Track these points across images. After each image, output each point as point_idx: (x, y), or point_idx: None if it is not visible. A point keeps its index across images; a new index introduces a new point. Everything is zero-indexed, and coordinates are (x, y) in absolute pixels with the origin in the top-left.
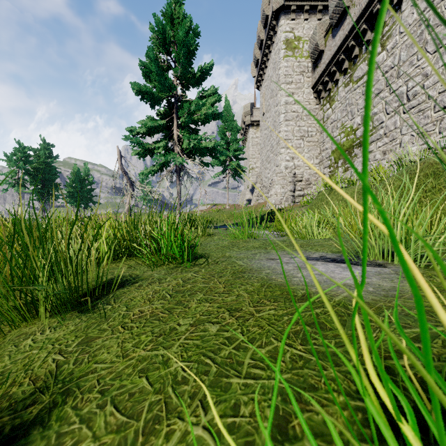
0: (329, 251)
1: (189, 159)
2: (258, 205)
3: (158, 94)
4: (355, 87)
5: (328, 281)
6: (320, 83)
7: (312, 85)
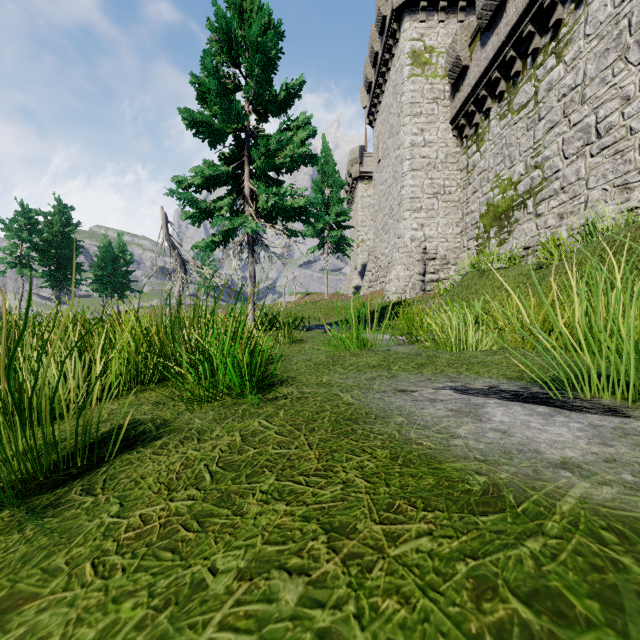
0: (501, 377)
1: (267, 226)
2: (372, 295)
3: (220, 126)
4: (516, 119)
5: (526, 449)
6: (462, 115)
7: (451, 118)
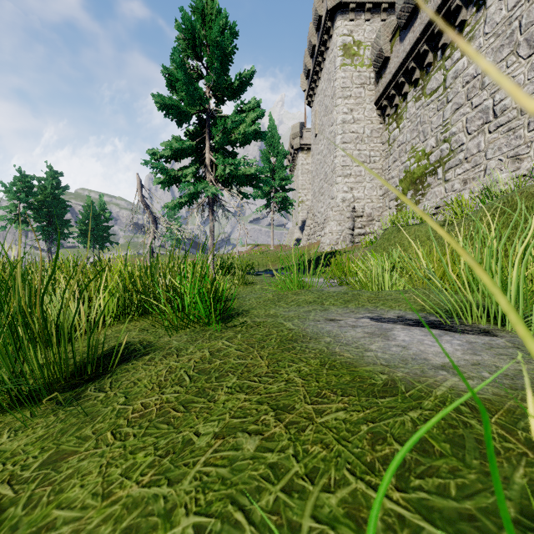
0: (408, 309)
1: (224, 190)
2: (310, 246)
3: (186, 108)
4: (428, 101)
5: (418, 358)
6: (384, 98)
7: (375, 100)
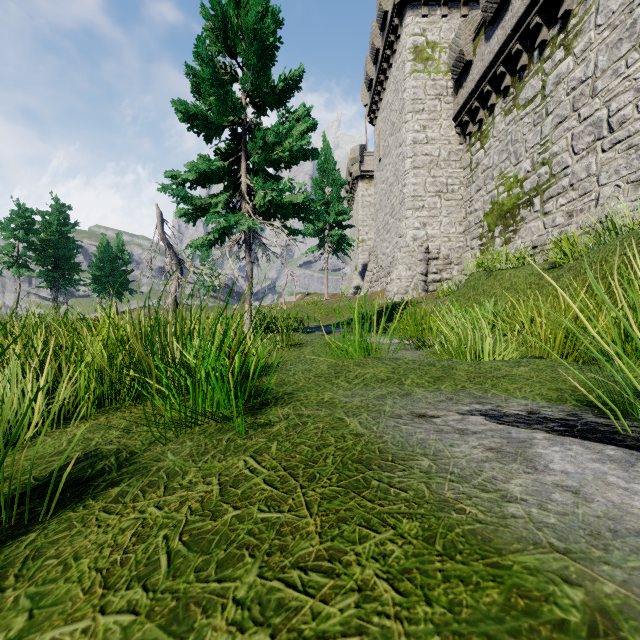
0: (537, 397)
1: (265, 223)
2: (373, 296)
3: (216, 119)
4: (522, 115)
5: (621, 529)
6: (466, 112)
7: (454, 114)
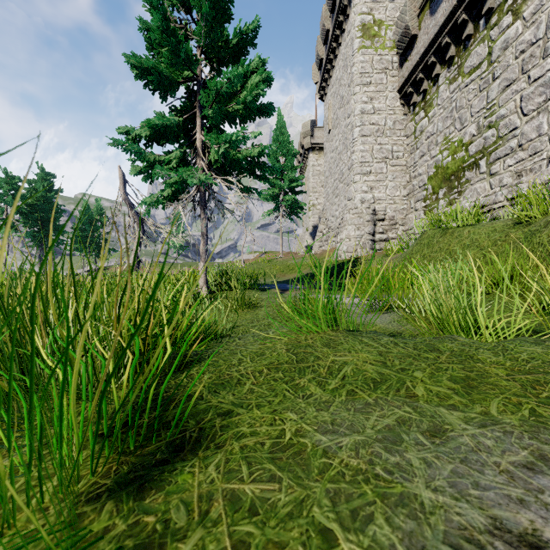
0: None
1: (220, 180)
2: (324, 254)
3: (170, 74)
4: (467, 82)
5: None
6: (410, 83)
7: (399, 87)
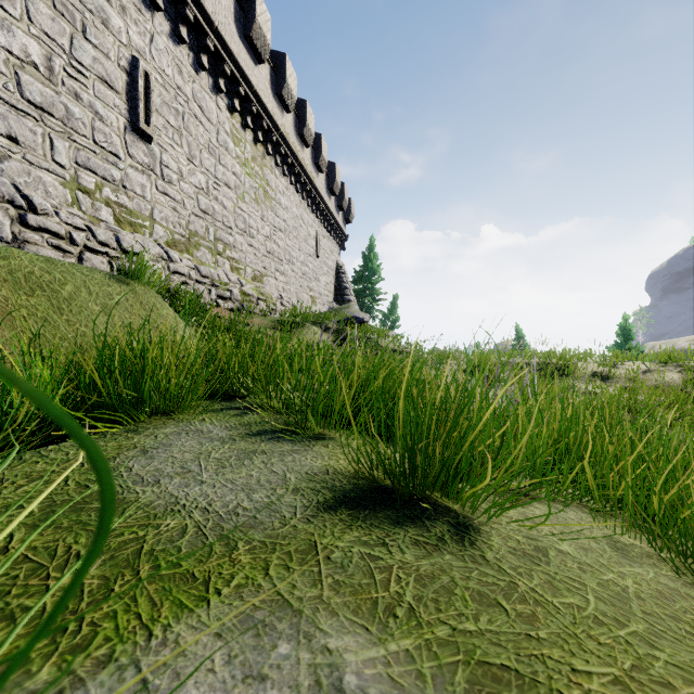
0: None
1: None
2: None
3: None
4: None
5: None
6: None
7: None
